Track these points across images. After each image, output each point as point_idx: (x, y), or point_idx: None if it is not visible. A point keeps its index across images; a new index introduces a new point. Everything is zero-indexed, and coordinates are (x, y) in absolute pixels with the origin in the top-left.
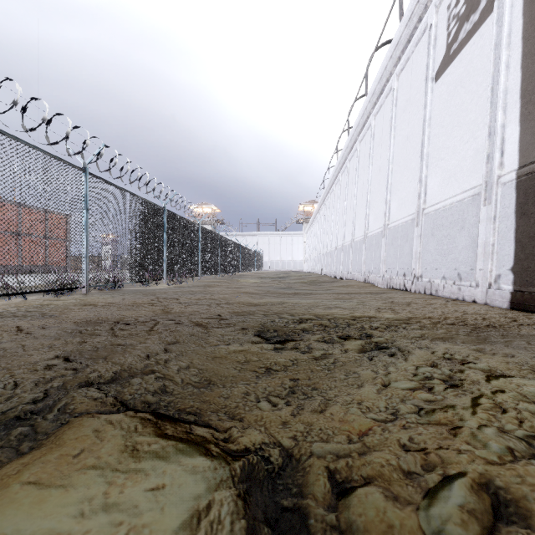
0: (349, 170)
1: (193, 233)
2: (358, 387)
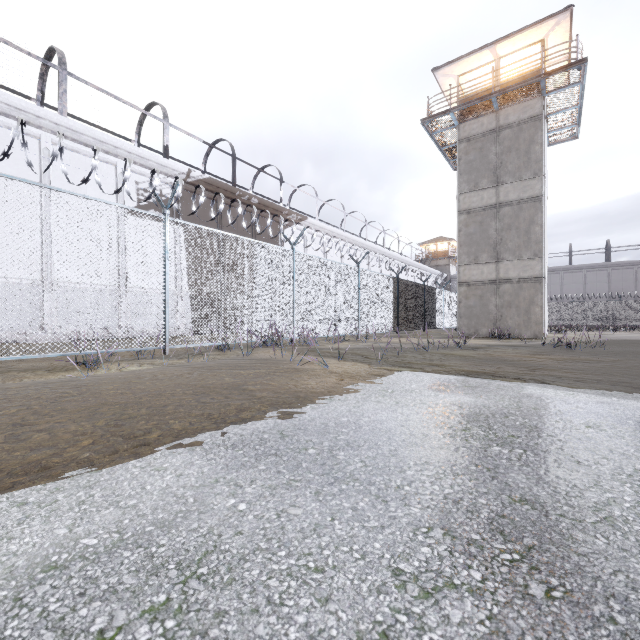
0: None
1: None
2: None
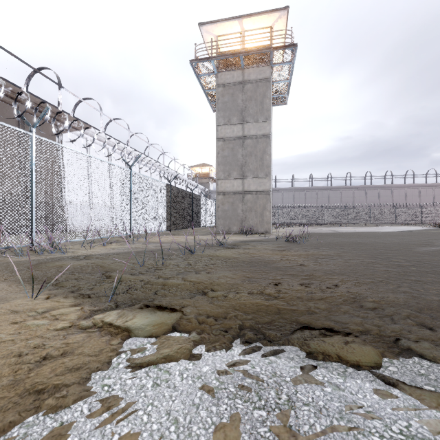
0: None
1: None
2: None
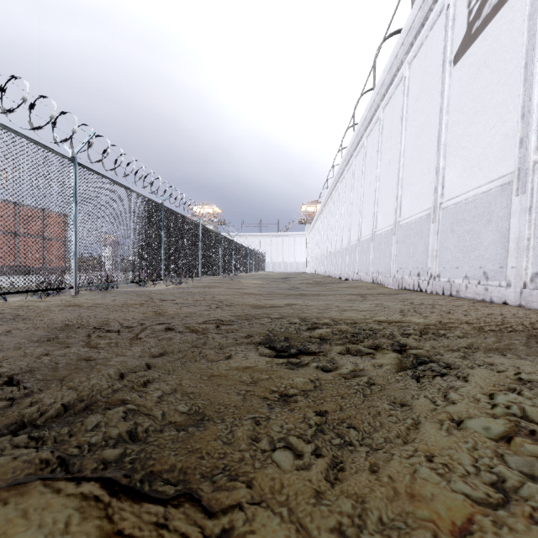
0: (354, 167)
1: (193, 232)
2: (414, 425)
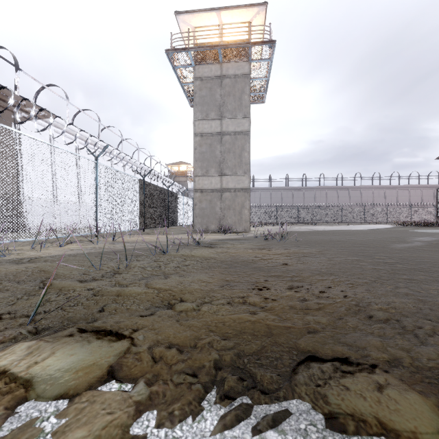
0: None
1: None
2: None
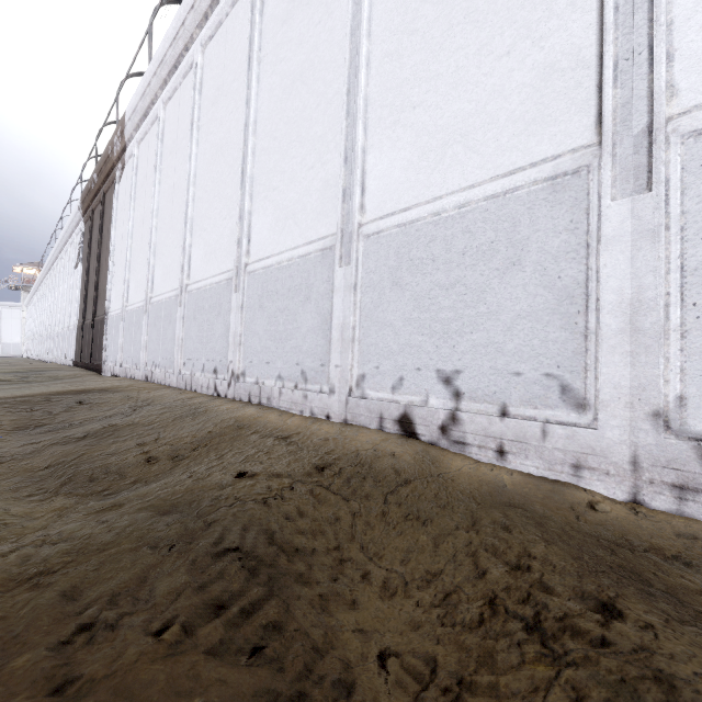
0: (56, 273)
1: None
2: None
